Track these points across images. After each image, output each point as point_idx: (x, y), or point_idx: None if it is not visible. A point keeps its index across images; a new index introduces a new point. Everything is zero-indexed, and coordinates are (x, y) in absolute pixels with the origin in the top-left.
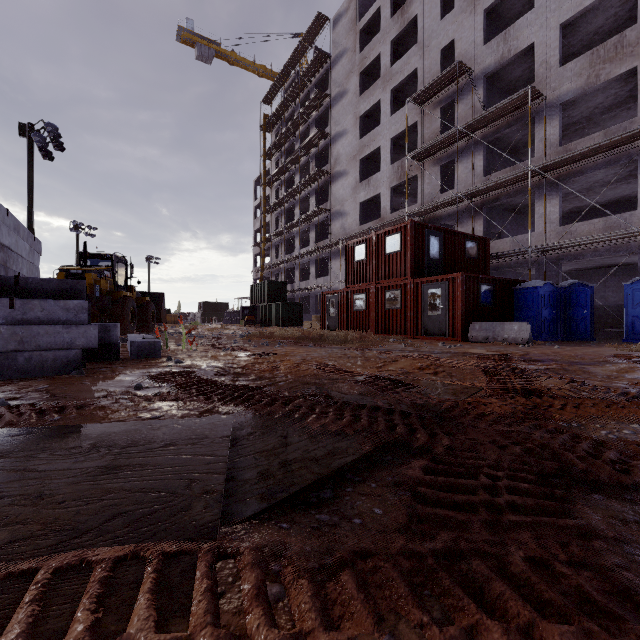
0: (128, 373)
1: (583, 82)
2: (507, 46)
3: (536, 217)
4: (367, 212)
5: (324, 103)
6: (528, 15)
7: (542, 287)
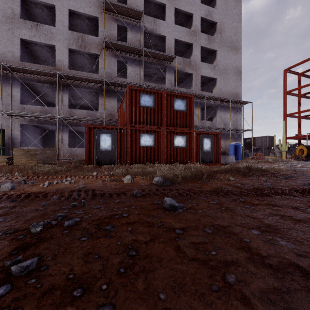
0: None
1: (181, 67)
2: (155, 26)
3: None
4: (21, 51)
5: None
6: (164, 22)
7: None
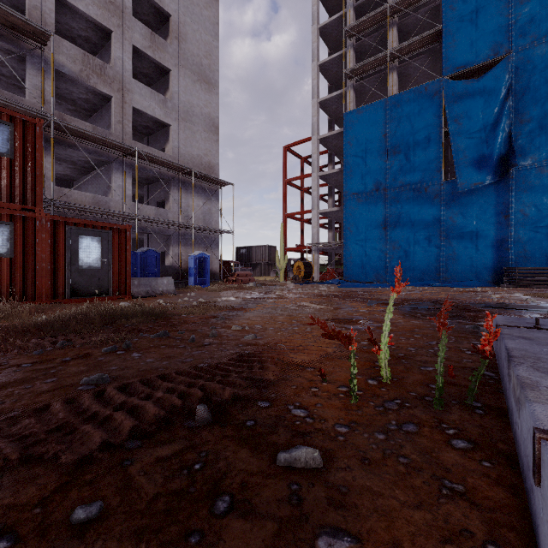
0: None
1: (78, 71)
2: None
3: None
4: None
5: None
6: None
7: None
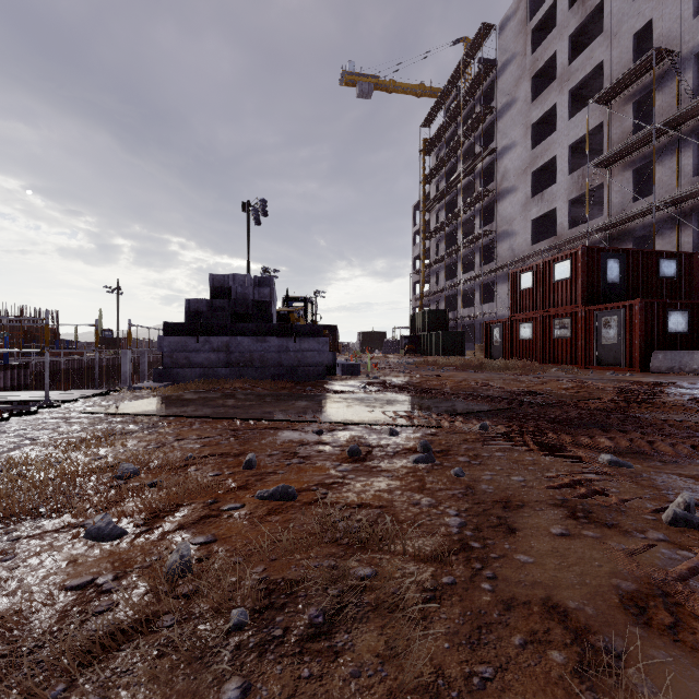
0: (352, 381)
1: None
2: None
3: None
4: (540, 229)
5: (489, 117)
6: None
7: None
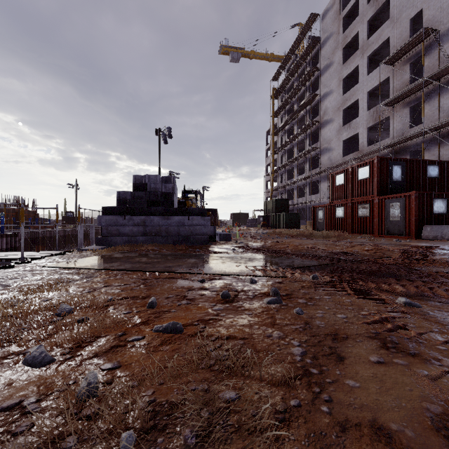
0: (226, 245)
1: None
2: None
3: None
4: (349, 146)
5: (315, 74)
6: None
7: None
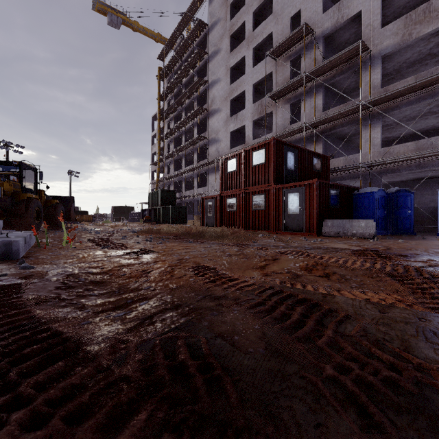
0: None
1: (399, 39)
2: (341, 13)
3: (363, 141)
4: (235, 139)
5: (203, 59)
6: None
7: (377, 192)
